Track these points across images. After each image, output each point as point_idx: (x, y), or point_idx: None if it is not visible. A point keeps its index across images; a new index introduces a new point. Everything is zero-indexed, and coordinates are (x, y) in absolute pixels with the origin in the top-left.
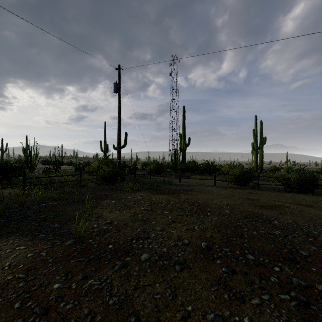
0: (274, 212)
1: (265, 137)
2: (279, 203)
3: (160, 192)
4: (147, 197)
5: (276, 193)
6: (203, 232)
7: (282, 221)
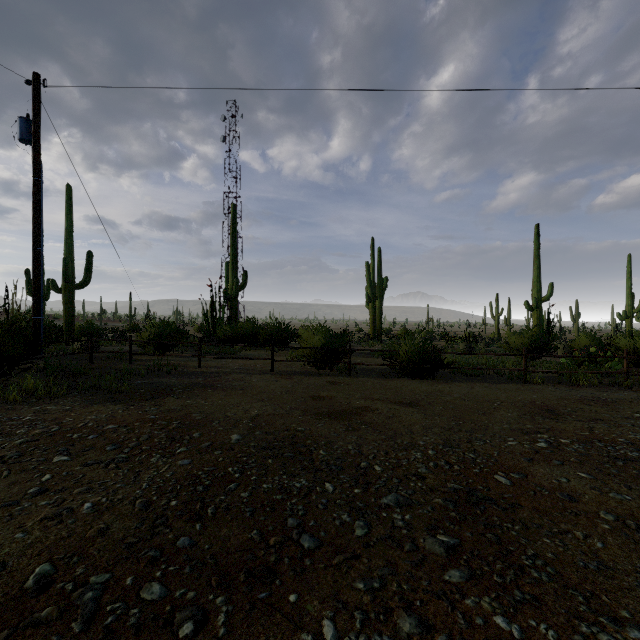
0: (338, 426)
1: (386, 277)
2: (366, 402)
3: (118, 396)
4: (52, 417)
5: (378, 381)
6: (94, 518)
7: (336, 448)
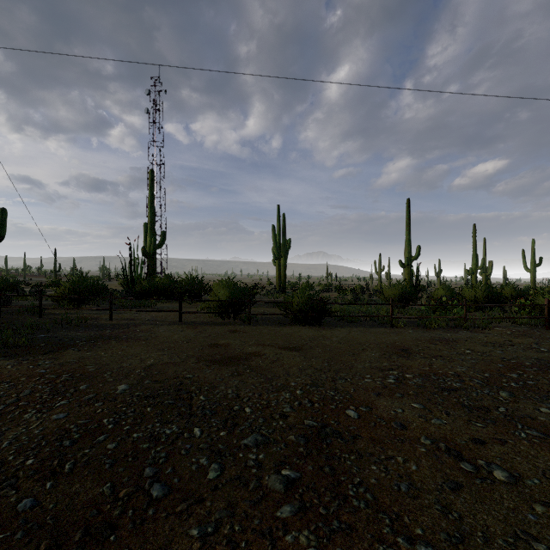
0: (225, 372)
1: (289, 238)
2: (257, 348)
3: (14, 351)
4: None
5: (273, 328)
6: None
7: (216, 393)
